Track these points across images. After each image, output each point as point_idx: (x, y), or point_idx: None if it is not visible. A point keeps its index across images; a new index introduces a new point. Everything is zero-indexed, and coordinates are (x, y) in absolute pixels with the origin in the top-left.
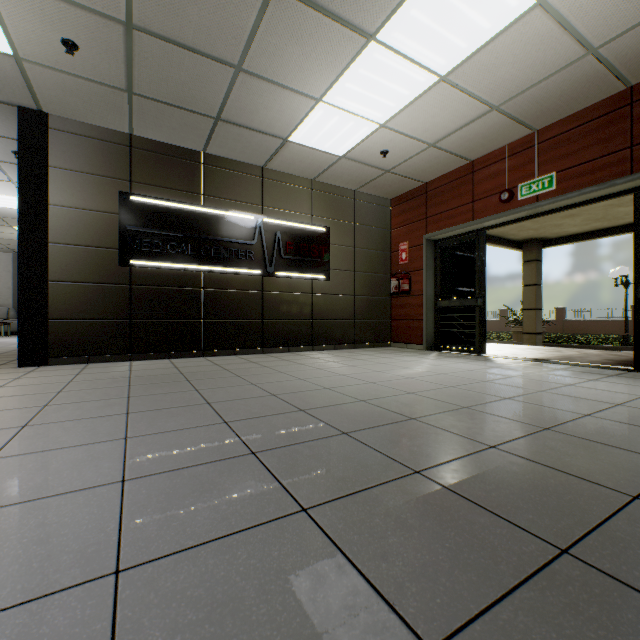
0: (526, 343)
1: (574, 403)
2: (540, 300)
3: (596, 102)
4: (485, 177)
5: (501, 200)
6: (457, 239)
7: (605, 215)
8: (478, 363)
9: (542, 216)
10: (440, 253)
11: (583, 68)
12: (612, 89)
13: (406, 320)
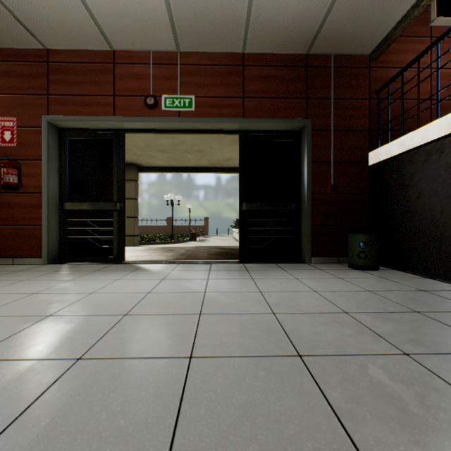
0: (128, 243)
1: (339, 328)
2: (137, 210)
3: (223, 52)
4: (129, 74)
5: (147, 104)
6: (92, 134)
7: (180, 157)
8: (138, 276)
9: (179, 133)
10: (68, 145)
11: (238, 2)
12: (236, 46)
13: (13, 225)
